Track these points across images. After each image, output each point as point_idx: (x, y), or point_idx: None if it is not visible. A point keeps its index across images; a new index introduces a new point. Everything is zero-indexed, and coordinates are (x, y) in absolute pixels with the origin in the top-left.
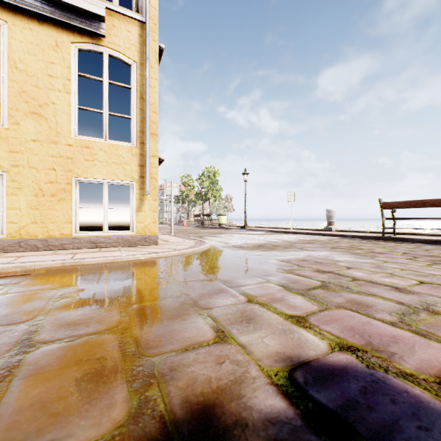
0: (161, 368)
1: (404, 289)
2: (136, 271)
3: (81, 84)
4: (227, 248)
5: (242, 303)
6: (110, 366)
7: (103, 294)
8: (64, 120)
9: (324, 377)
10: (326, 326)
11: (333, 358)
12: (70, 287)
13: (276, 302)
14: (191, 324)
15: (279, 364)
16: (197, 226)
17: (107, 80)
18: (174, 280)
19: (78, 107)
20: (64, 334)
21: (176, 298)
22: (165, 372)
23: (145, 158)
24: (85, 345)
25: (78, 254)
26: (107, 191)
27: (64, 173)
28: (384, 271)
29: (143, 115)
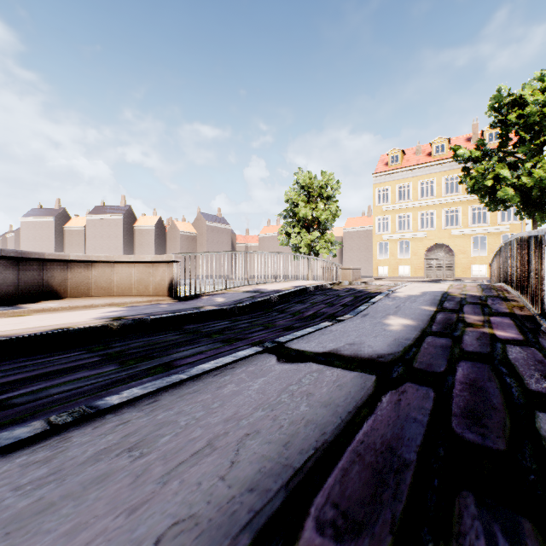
0: None
1: None
2: None
3: None
4: None
5: None
6: None
7: None
8: None
9: None
10: None
11: None
12: None
13: None
14: None
15: None
16: None
17: None
18: None
19: None
20: None
21: None
22: None
23: None
24: None
25: None
26: None
27: None
28: None
29: None
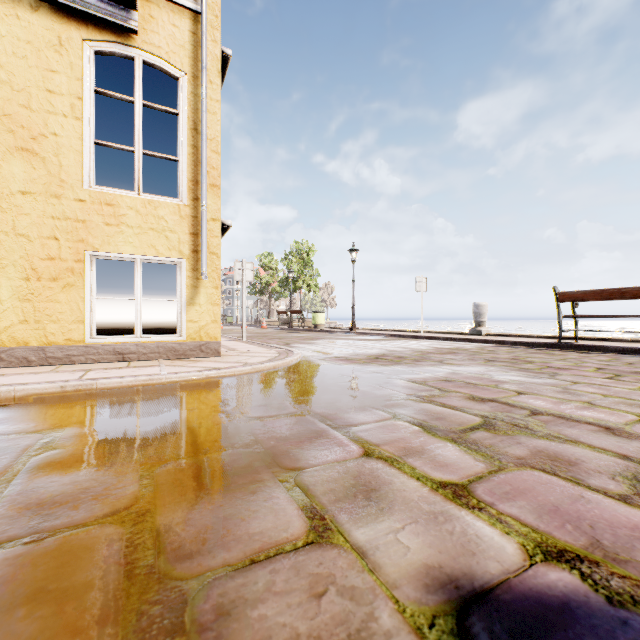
0: (199, 609)
1: (620, 431)
2: (182, 399)
3: (108, 114)
4: (326, 361)
5: (354, 458)
6: (97, 604)
7: (117, 442)
8: (72, 161)
9: (530, 632)
10: (507, 504)
11: (537, 580)
12: (66, 429)
13: (413, 456)
14: (265, 503)
15: (435, 597)
16: (282, 328)
17: (141, 101)
18: (241, 416)
19: (95, 142)
20: (26, 526)
21: (241, 449)
22: (205, 620)
23: (201, 223)
24: (60, 552)
25: (92, 372)
26: (140, 274)
27: (72, 244)
28: (578, 398)
29: (198, 156)
